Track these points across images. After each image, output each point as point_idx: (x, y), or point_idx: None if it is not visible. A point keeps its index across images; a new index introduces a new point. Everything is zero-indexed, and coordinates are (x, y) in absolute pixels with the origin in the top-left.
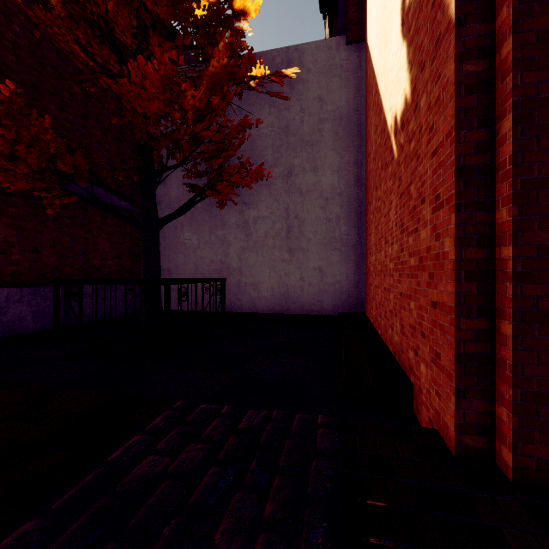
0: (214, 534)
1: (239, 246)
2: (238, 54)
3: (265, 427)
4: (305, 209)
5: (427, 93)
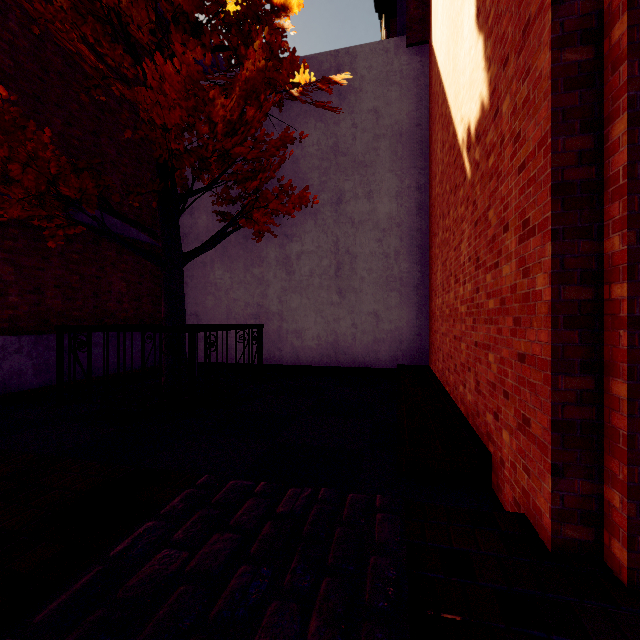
0: None
1: (280, 286)
2: (278, 56)
3: (310, 511)
4: (358, 243)
5: (512, 94)
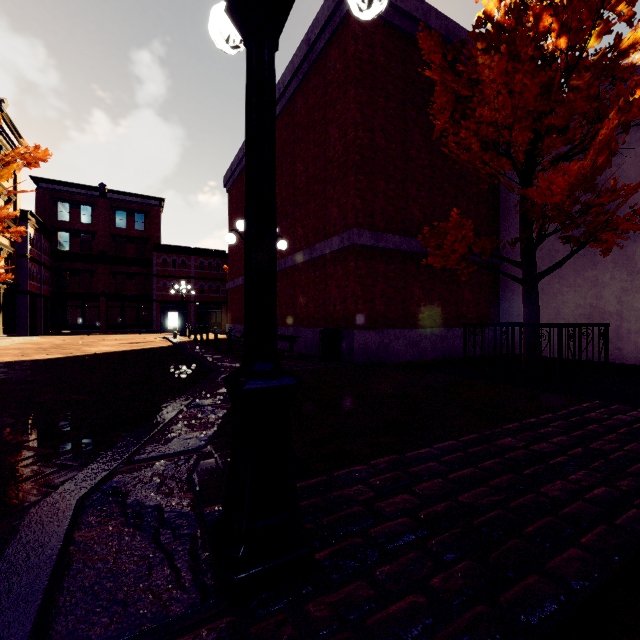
0: None
1: (618, 287)
2: (628, 100)
3: None
4: None
5: None
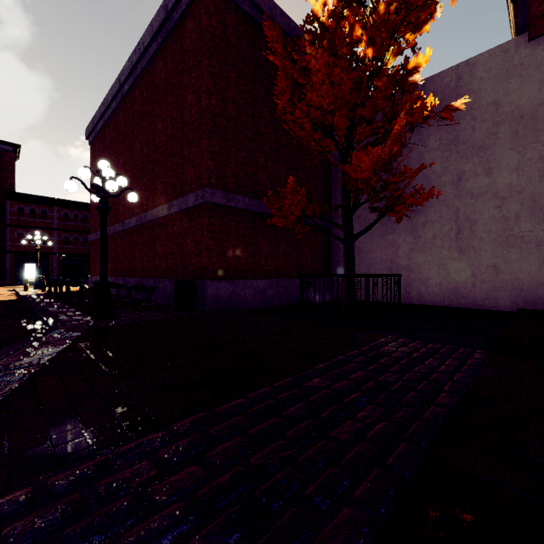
0: (424, 362)
1: (408, 248)
2: (412, 107)
3: (442, 348)
4: (477, 210)
5: None
